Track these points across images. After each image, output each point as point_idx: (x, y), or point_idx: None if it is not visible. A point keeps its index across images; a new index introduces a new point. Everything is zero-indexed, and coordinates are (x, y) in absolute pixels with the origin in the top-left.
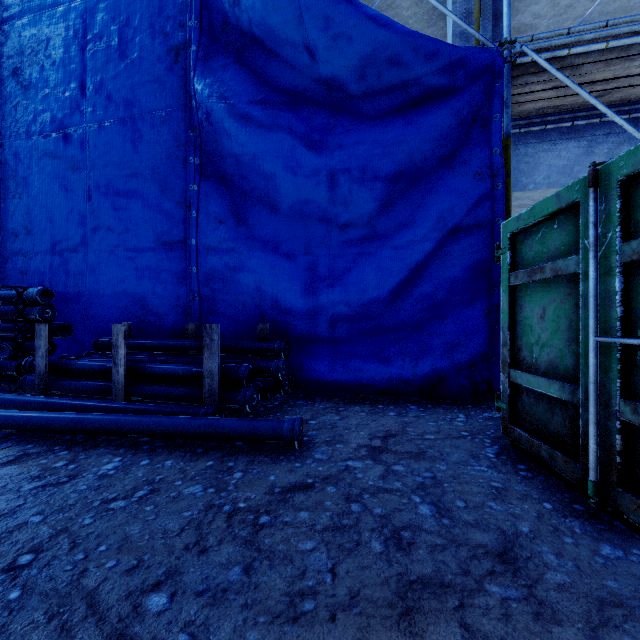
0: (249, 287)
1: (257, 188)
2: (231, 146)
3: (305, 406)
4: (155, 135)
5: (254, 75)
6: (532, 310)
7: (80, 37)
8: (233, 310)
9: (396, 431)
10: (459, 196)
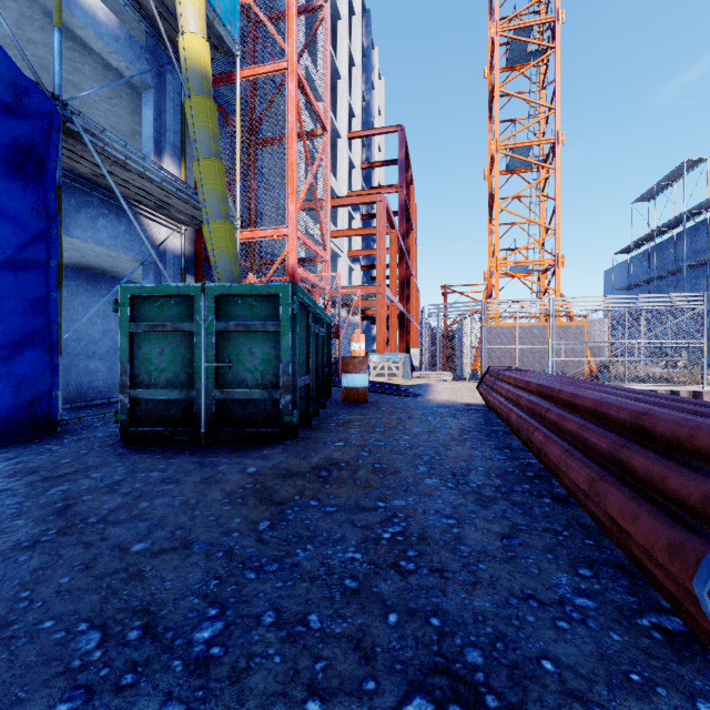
0: None
1: None
2: None
3: None
4: None
5: None
6: (152, 349)
7: None
8: None
9: (27, 469)
10: (19, 226)
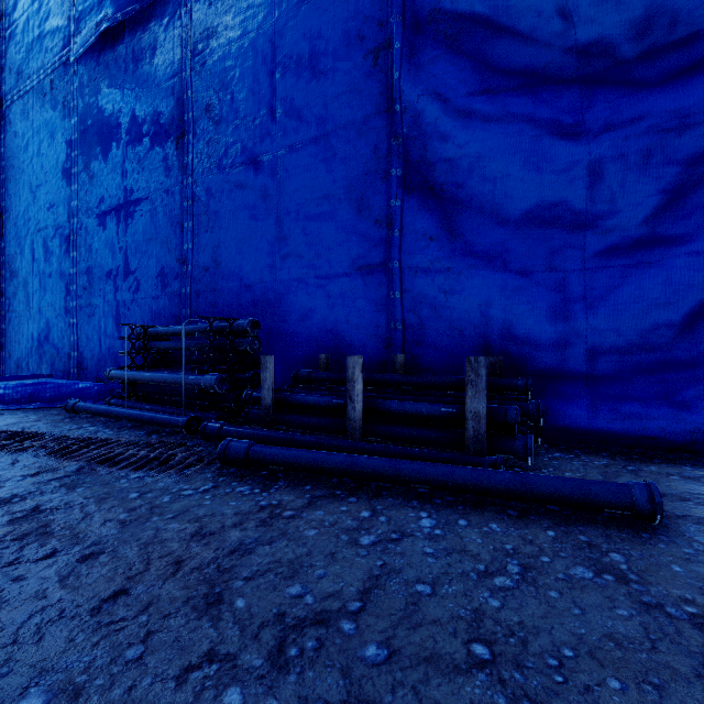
0: (469, 313)
1: (478, 195)
2: (445, 149)
3: (573, 460)
4: (350, 150)
5: (472, 62)
6: None
7: (269, 61)
8: (445, 340)
9: None
10: None
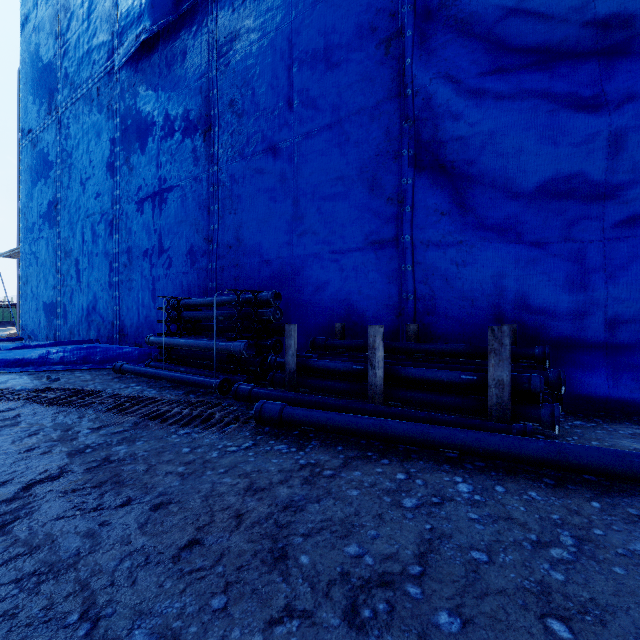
0: (481, 283)
1: (490, 170)
2: (456, 128)
3: (595, 429)
4: (363, 134)
5: (483, 43)
6: None
7: (287, 57)
8: (456, 310)
9: None
10: None
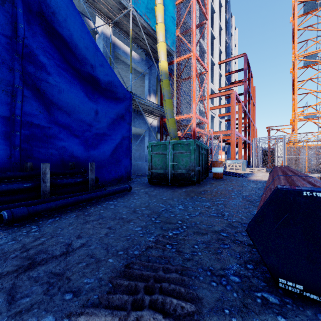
0: (59, 146)
1: (61, 103)
2: (48, 78)
3: None
4: None
5: (57, 50)
6: (156, 159)
7: None
8: (47, 156)
9: (132, 187)
10: (125, 128)
